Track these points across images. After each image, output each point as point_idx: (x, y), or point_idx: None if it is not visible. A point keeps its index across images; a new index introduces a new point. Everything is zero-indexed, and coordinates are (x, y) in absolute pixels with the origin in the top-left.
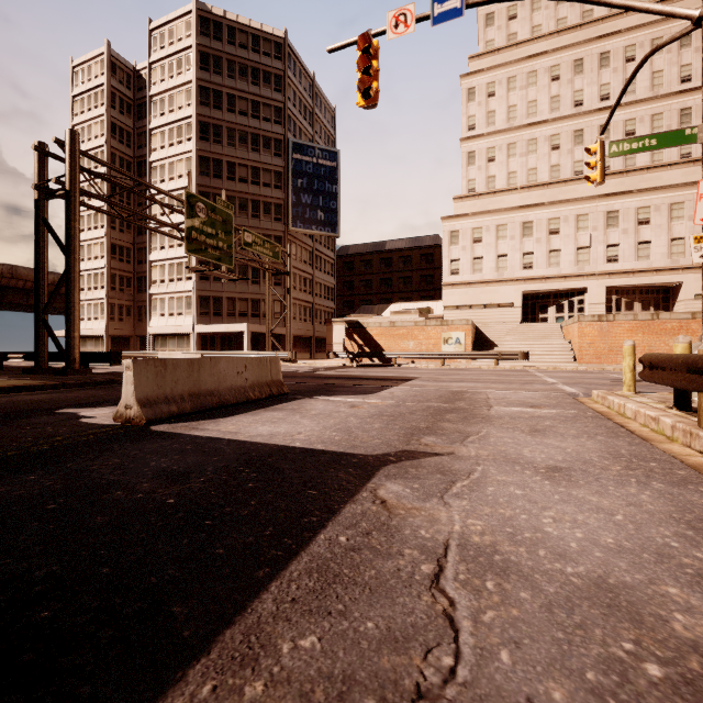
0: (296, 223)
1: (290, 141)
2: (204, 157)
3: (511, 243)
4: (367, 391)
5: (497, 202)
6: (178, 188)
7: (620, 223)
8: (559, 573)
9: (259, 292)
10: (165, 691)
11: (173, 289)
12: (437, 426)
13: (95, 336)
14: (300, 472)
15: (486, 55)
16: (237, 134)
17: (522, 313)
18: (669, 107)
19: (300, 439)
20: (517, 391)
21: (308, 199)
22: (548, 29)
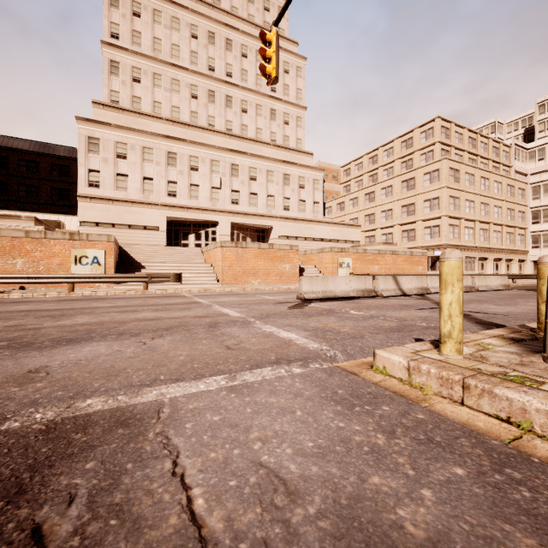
0: None
1: None
2: None
3: (157, 168)
4: None
5: (142, 124)
6: None
7: (240, 175)
8: None
9: None
10: None
11: None
12: None
13: None
14: None
15: None
16: None
17: (166, 238)
18: (265, 103)
19: None
20: (237, 374)
21: None
22: None
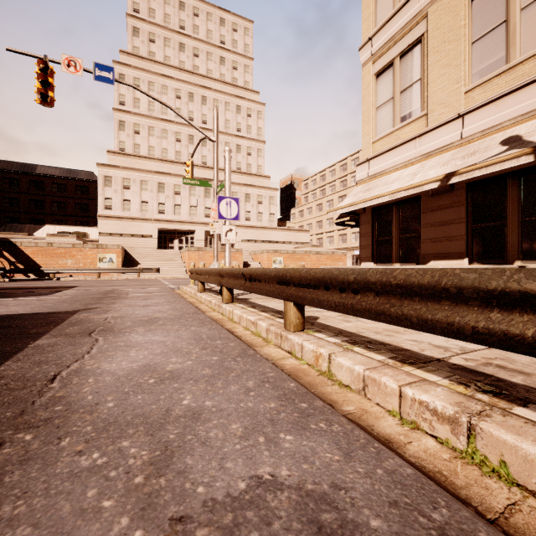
0: None
1: None
2: None
3: (151, 194)
4: (43, 294)
5: (141, 164)
6: None
7: (211, 196)
8: (136, 316)
9: None
10: (46, 334)
11: None
12: (100, 302)
13: None
14: (38, 317)
15: (133, 56)
16: None
17: (158, 242)
18: (232, 141)
19: (22, 312)
20: (146, 288)
21: None
22: (175, 63)
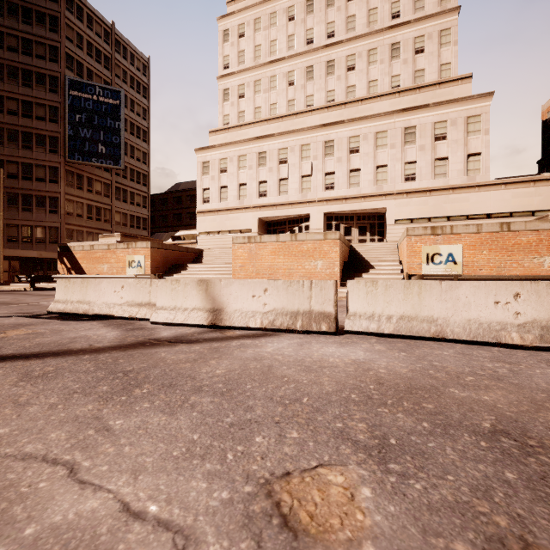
0: (73, 155)
1: (67, 78)
2: None
3: (249, 172)
4: None
5: (243, 135)
6: None
7: (335, 152)
8: None
9: (31, 219)
10: None
11: None
12: None
13: None
14: None
15: None
16: (6, 69)
17: None
18: (382, 42)
19: None
20: None
21: (87, 133)
22: None
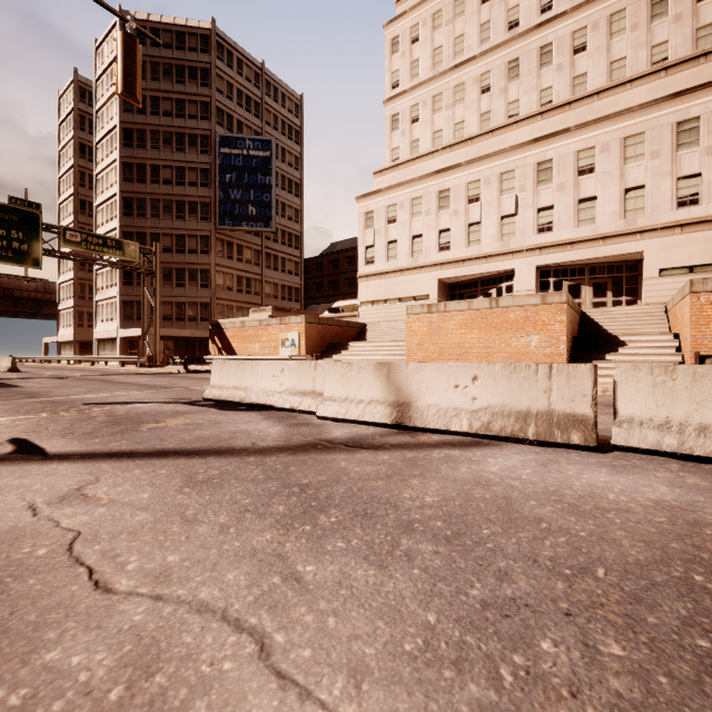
0: (224, 221)
1: (217, 135)
2: (128, 163)
3: (426, 219)
4: None
5: (417, 171)
6: (110, 197)
7: (554, 176)
8: None
9: (184, 295)
10: None
11: (107, 295)
12: None
13: (70, 342)
14: None
15: None
16: (162, 136)
17: None
18: None
19: None
20: None
21: (237, 194)
22: None
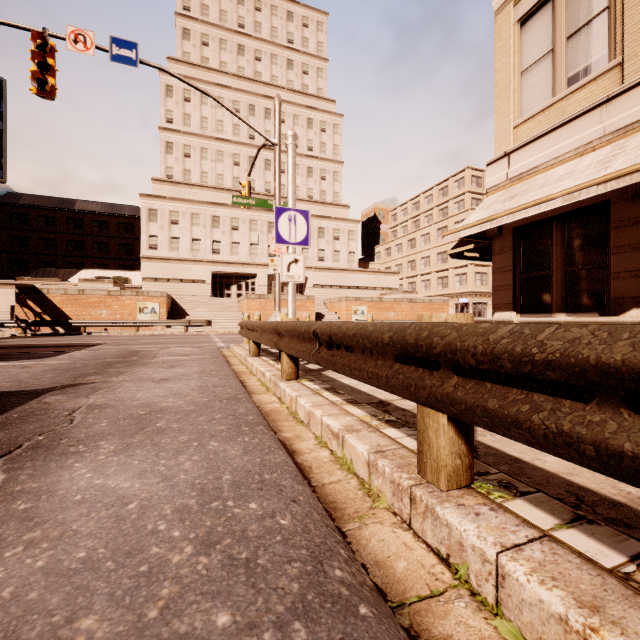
0: None
1: None
2: None
3: (203, 230)
4: (43, 356)
5: (192, 193)
6: None
7: None
8: (130, 404)
9: None
10: None
11: None
12: (104, 371)
13: None
14: None
15: (183, 63)
16: None
17: (213, 289)
18: (302, 162)
19: None
20: (185, 348)
21: None
22: (232, 69)
